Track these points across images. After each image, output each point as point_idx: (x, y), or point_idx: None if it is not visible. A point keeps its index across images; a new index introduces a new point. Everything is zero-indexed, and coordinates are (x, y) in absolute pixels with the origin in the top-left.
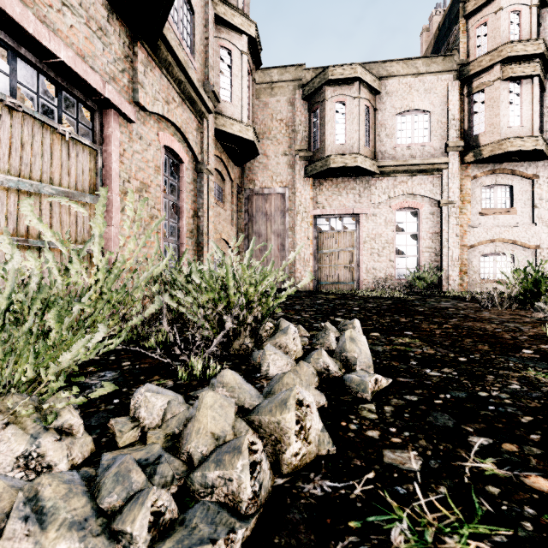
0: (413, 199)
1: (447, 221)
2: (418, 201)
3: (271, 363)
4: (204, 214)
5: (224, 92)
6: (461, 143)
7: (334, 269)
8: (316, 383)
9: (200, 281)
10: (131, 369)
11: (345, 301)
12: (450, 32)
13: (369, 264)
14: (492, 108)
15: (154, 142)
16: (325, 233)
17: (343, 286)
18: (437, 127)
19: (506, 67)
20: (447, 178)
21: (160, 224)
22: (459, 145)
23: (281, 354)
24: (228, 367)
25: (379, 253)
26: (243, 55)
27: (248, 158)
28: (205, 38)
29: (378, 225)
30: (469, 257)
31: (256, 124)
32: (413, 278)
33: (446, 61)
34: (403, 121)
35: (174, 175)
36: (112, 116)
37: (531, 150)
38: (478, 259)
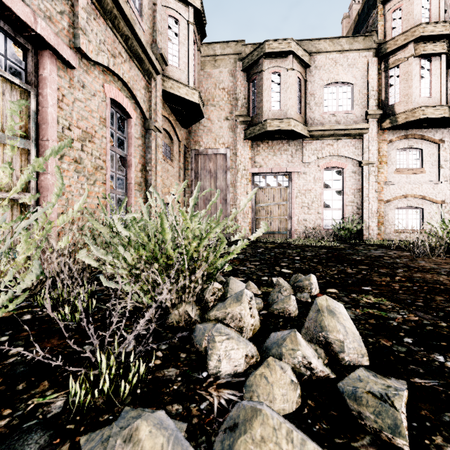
0: (338, 159)
1: (367, 179)
2: (342, 161)
3: (222, 355)
4: (152, 168)
5: (172, 57)
6: (380, 111)
7: (269, 220)
8: (298, 399)
9: (129, 233)
10: (15, 364)
11: (284, 250)
12: (369, 17)
13: (300, 216)
14: (406, 81)
15: (99, 93)
16: (262, 189)
17: (278, 235)
18: (359, 97)
19: (418, 45)
20: (367, 142)
21: (106, 175)
22: (378, 113)
23: (237, 340)
24: (160, 356)
25: (309, 207)
26: (189, 24)
27: (194, 121)
28: (153, 4)
29: (307, 182)
30: (386, 210)
31: (201, 92)
32: (338, 228)
33: (366, 40)
34: (330, 91)
35: (121, 130)
36: (48, 57)
37: (439, 117)
38: (393, 211)
